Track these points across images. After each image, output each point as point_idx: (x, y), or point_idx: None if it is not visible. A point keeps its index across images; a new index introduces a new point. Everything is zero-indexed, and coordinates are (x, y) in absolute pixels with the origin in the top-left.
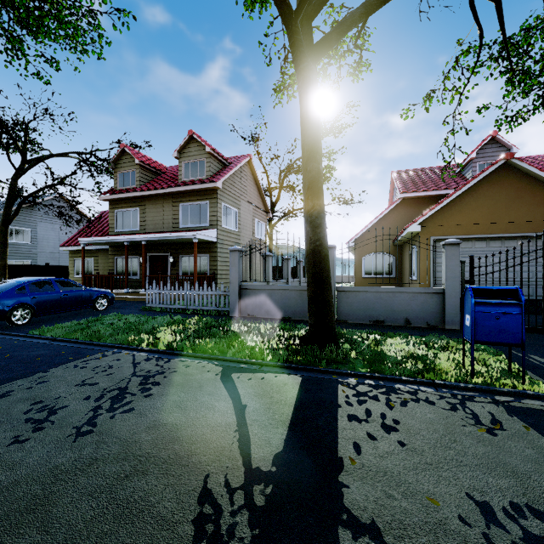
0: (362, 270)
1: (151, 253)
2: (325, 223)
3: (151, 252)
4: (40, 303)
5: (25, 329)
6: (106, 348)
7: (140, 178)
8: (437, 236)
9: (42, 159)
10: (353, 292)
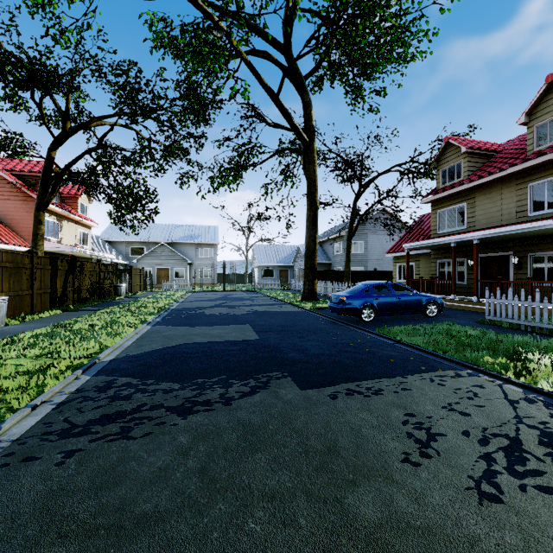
0: None
1: (483, 254)
2: None
3: (483, 252)
4: (380, 305)
5: (371, 326)
6: (455, 364)
7: (467, 168)
8: None
9: (372, 180)
10: None
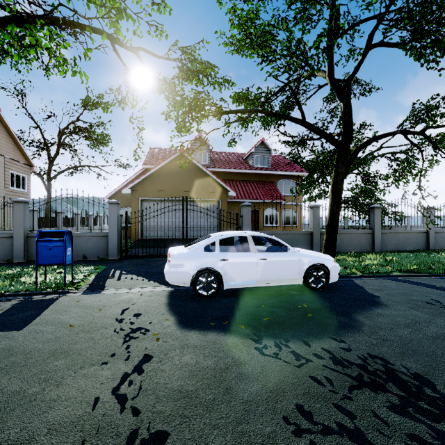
0: None
1: None
2: None
3: None
4: None
5: None
6: None
7: None
8: (143, 197)
9: None
10: None
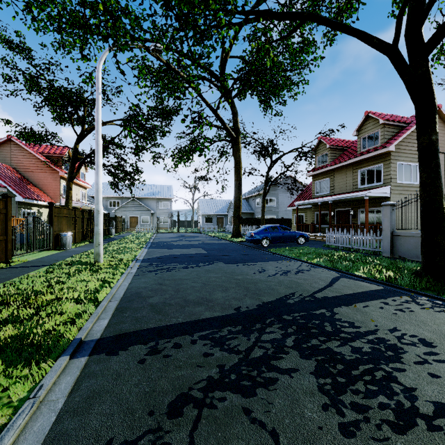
0: None
1: (337, 209)
2: (439, 182)
3: (337, 207)
4: (272, 237)
5: (266, 248)
6: (293, 259)
7: (330, 157)
8: None
9: (279, 158)
10: None
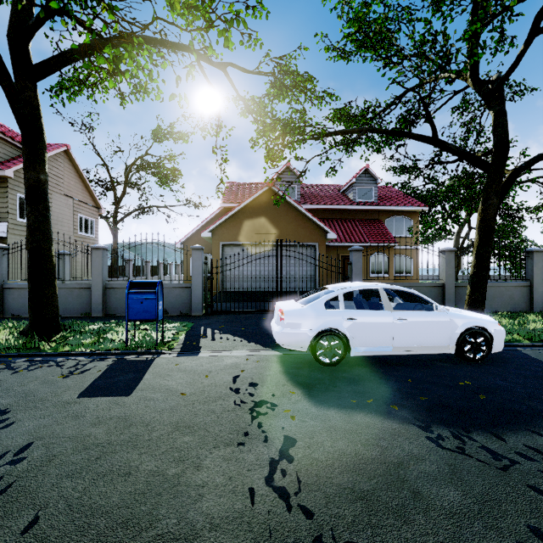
0: (190, 269)
1: None
2: (48, 227)
3: None
4: None
5: None
6: None
7: None
8: (225, 242)
9: None
10: (121, 289)
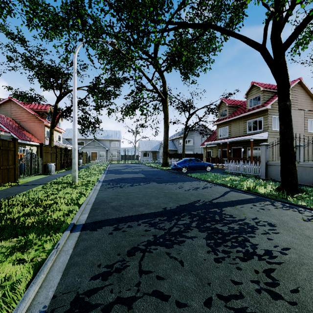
0: None
1: (233, 147)
2: (291, 131)
3: (233, 146)
4: (189, 166)
5: (185, 174)
6: (202, 180)
7: (229, 112)
8: None
9: (194, 112)
10: None
